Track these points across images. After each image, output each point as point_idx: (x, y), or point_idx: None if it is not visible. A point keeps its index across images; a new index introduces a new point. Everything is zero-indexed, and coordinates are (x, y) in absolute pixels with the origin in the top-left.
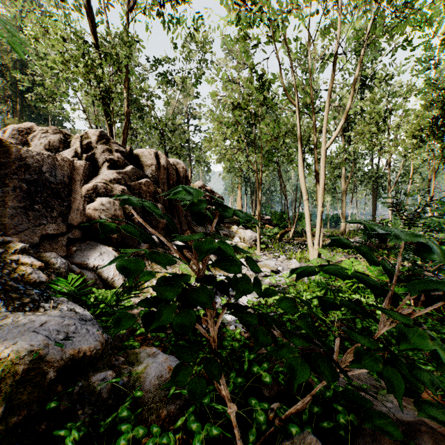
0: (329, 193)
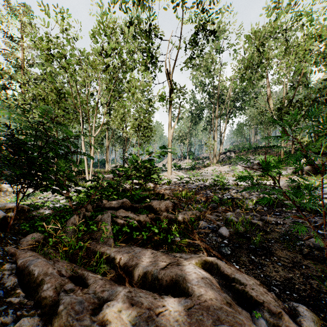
0: (99, 146)
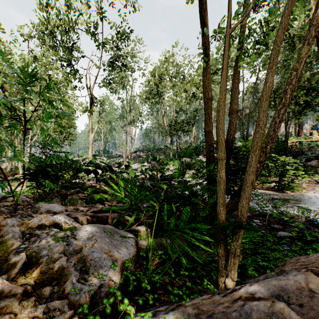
0: None
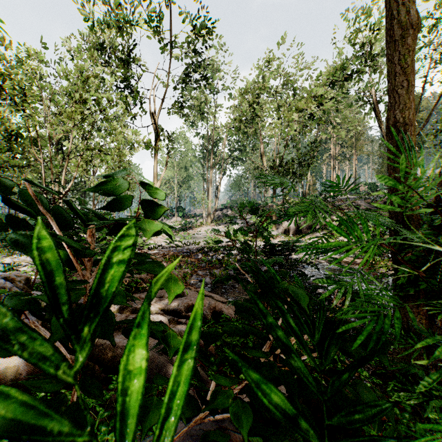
0: None
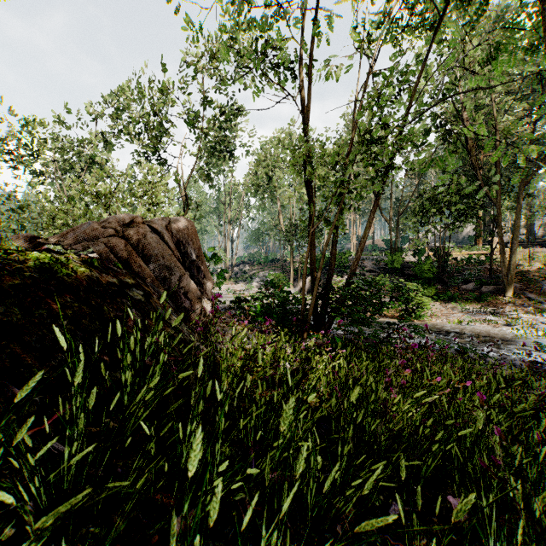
0: None
